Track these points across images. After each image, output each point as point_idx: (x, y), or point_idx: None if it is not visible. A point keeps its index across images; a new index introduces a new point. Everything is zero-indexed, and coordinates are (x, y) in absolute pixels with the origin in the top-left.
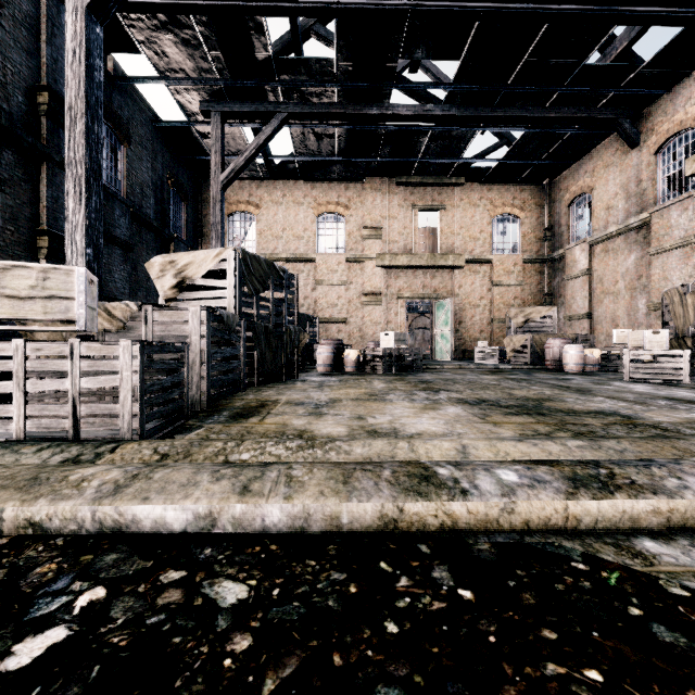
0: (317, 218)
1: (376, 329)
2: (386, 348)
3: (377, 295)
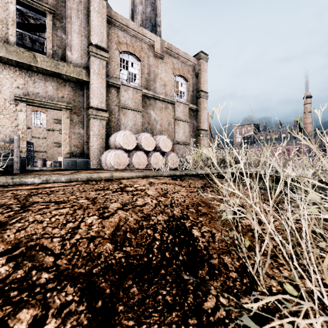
0: (32, 112)
1: (59, 155)
2: (59, 161)
3: (59, 143)
